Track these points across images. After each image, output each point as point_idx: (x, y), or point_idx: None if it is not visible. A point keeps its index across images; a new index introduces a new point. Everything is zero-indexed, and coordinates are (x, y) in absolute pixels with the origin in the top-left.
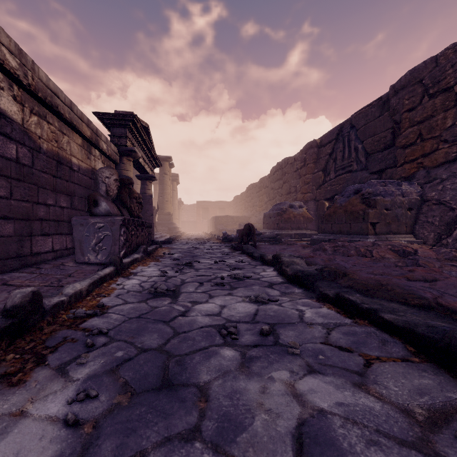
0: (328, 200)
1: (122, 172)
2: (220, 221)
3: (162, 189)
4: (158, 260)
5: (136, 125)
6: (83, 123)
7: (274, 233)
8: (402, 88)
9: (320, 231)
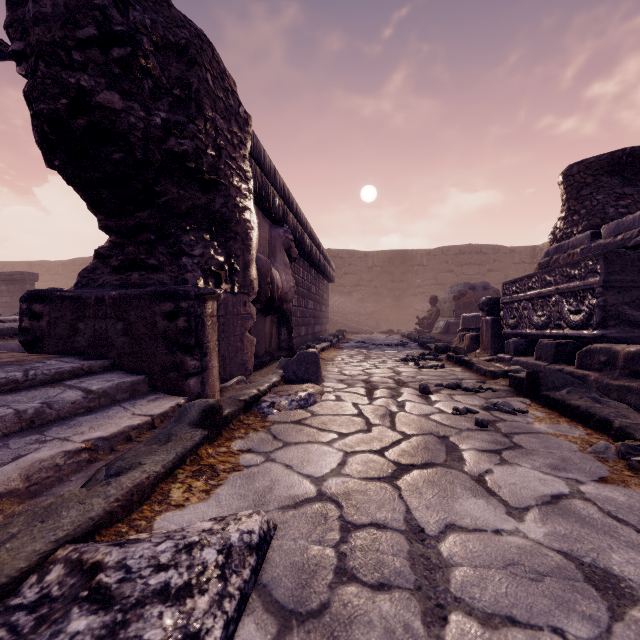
0: None
1: None
2: None
3: None
4: None
5: None
6: None
7: None
8: (38, 265)
9: None
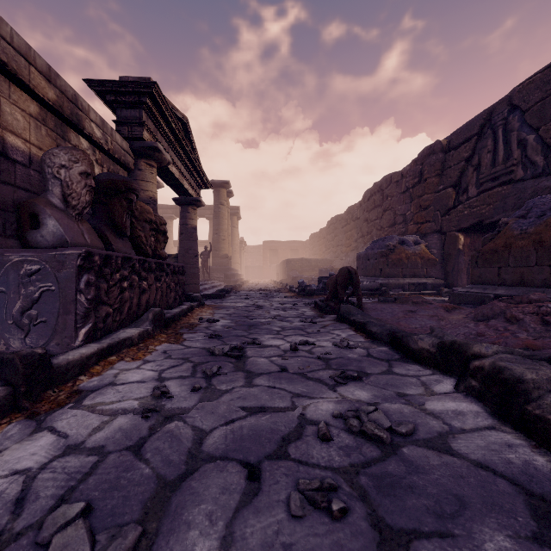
0: (462, 231)
1: (138, 184)
2: (293, 266)
3: (217, 224)
4: (178, 339)
5: (158, 105)
6: (35, 69)
7: (377, 282)
8: None
9: (471, 280)
